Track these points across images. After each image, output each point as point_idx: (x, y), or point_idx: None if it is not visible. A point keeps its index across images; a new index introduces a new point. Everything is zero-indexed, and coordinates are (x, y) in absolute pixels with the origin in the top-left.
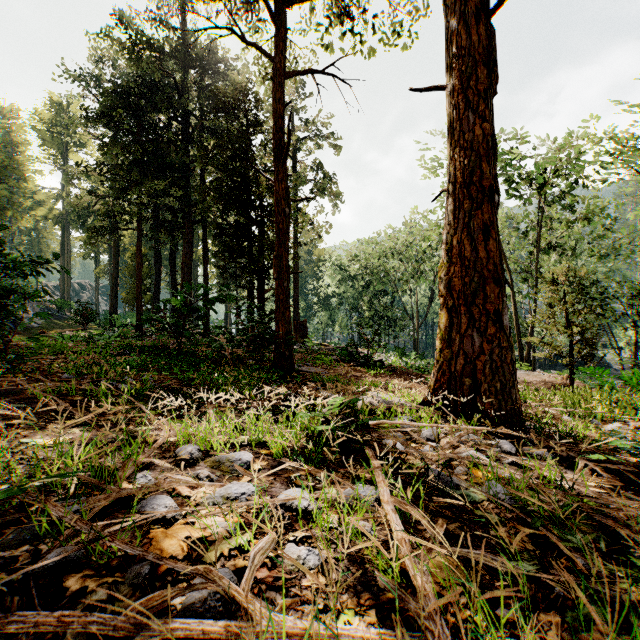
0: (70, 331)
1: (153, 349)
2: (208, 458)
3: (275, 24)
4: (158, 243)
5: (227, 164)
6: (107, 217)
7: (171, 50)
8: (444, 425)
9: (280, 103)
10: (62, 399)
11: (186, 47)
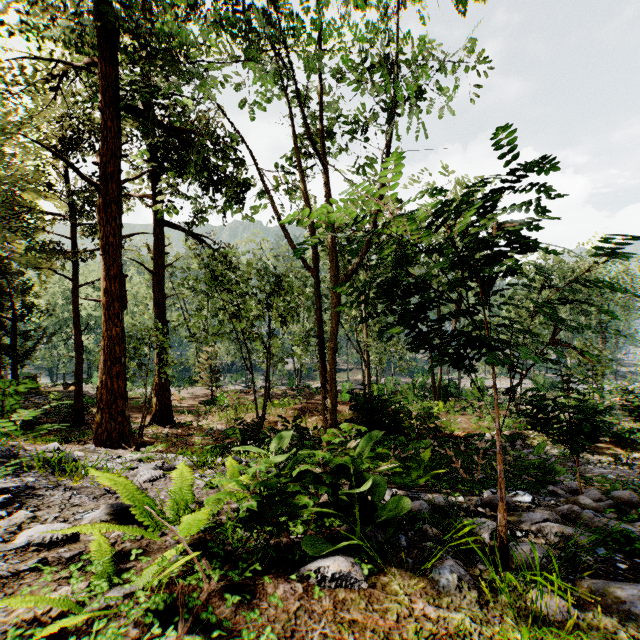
0: None
1: None
2: None
3: (74, 266)
4: None
5: None
6: None
7: None
8: (155, 428)
9: (77, 303)
10: None
11: None
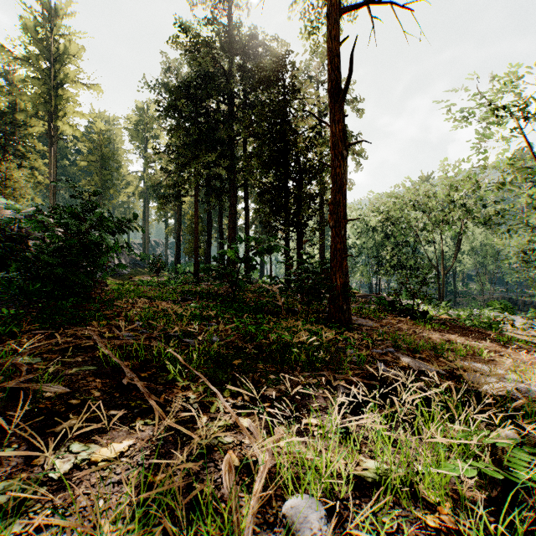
0: (148, 277)
1: (209, 295)
2: (340, 532)
3: None
4: (210, 206)
5: (269, 128)
6: (173, 187)
7: (220, 46)
8: None
9: (336, 41)
10: (131, 358)
11: (232, 40)
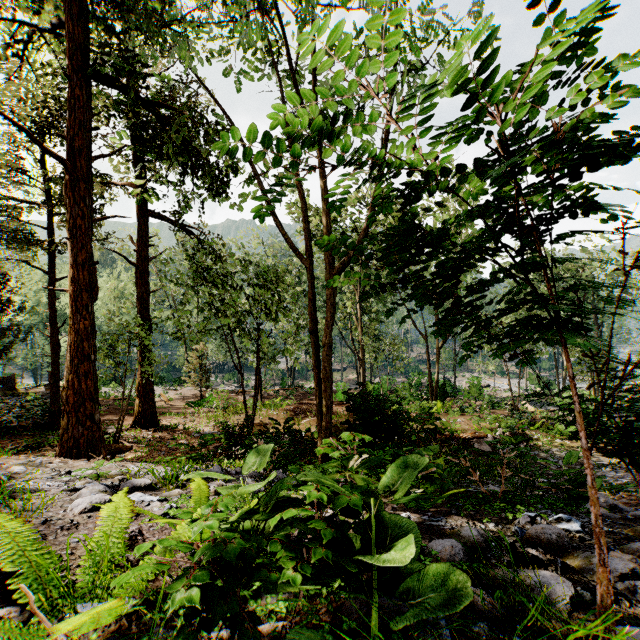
0: None
1: None
2: None
3: (50, 258)
4: None
5: None
6: None
7: None
8: (137, 432)
9: (53, 298)
10: None
11: None
